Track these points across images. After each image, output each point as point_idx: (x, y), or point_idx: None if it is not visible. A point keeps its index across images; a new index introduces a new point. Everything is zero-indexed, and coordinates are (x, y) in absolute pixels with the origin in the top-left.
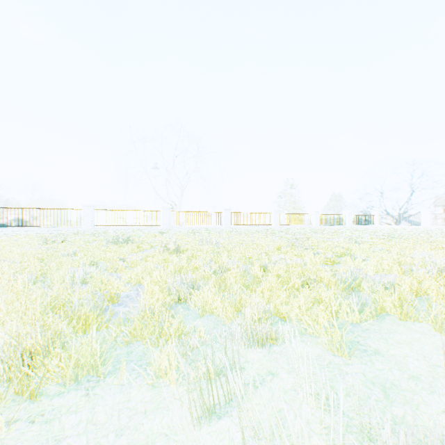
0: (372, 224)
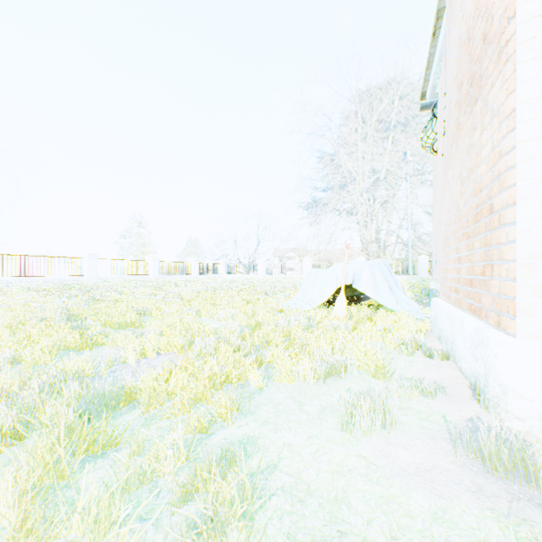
0: (220, 274)
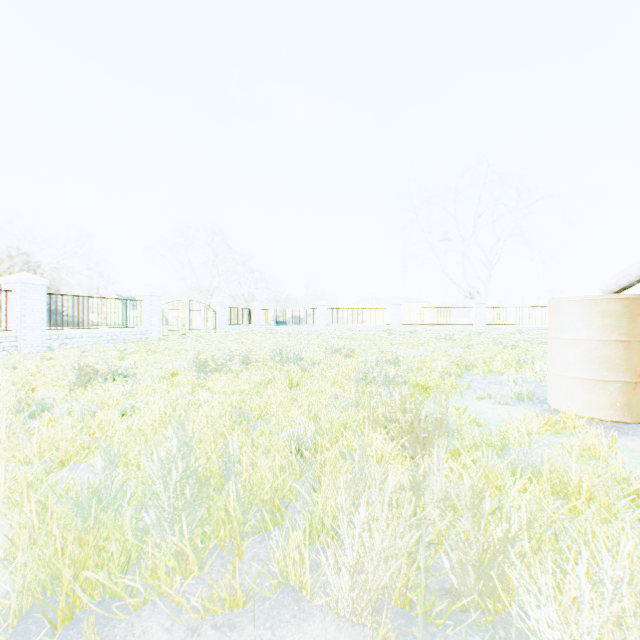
0: None
